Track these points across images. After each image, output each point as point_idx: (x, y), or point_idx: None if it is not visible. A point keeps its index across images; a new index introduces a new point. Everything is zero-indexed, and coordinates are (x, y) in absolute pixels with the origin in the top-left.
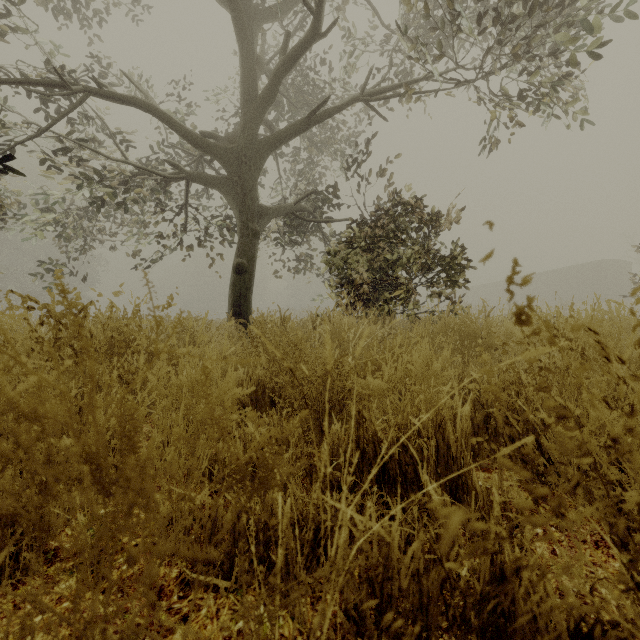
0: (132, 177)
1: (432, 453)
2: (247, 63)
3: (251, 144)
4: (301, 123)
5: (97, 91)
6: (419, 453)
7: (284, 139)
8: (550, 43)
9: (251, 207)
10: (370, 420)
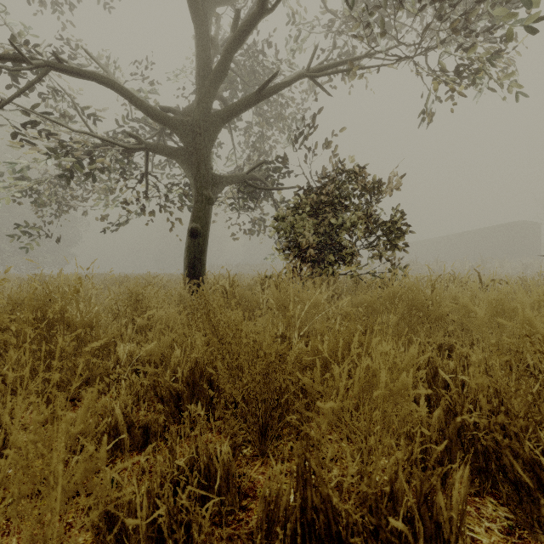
0: (97, 148)
1: (416, 542)
2: (202, 42)
3: (205, 117)
4: (251, 97)
5: (58, 66)
6: (395, 538)
7: (236, 112)
8: (484, 21)
9: (205, 175)
10: (321, 477)
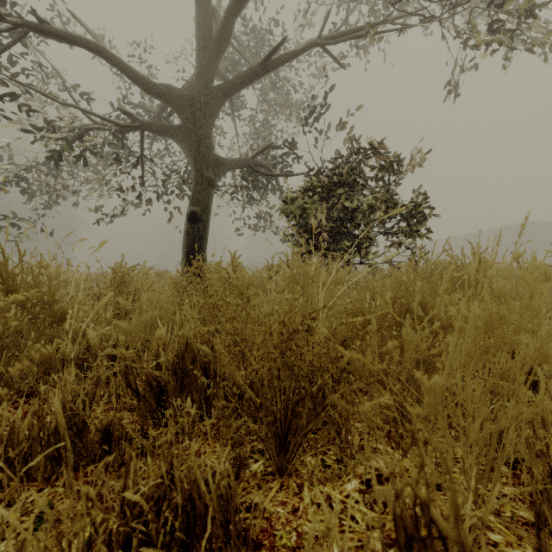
0: (89, 129)
1: None
2: (202, 9)
3: (206, 91)
4: (257, 68)
5: (39, 26)
6: None
7: (239, 85)
8: None
9: (206, 155)
10: None
